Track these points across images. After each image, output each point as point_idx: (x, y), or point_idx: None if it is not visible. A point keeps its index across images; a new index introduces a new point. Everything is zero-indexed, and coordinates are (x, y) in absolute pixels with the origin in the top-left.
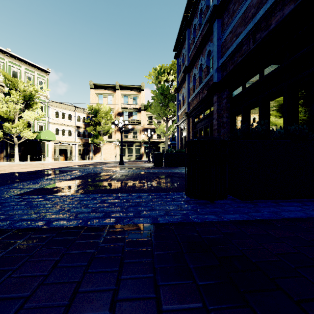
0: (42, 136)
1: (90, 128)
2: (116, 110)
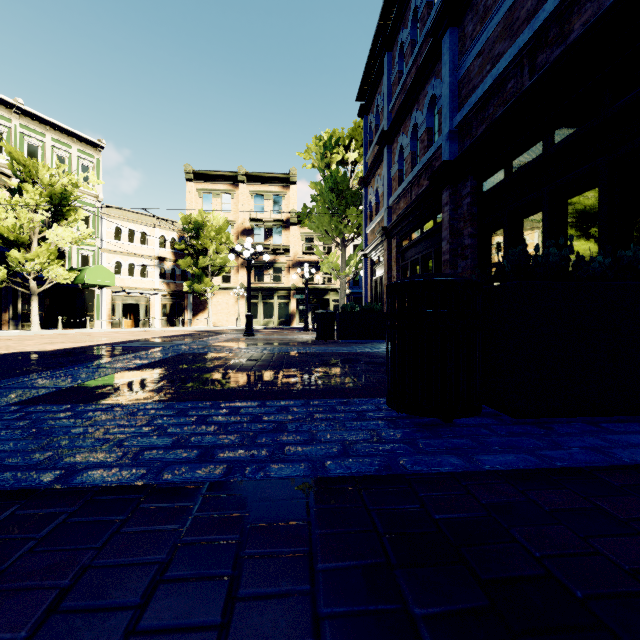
0: (87, 277)
1: (186, 262)
2: (239, 224)
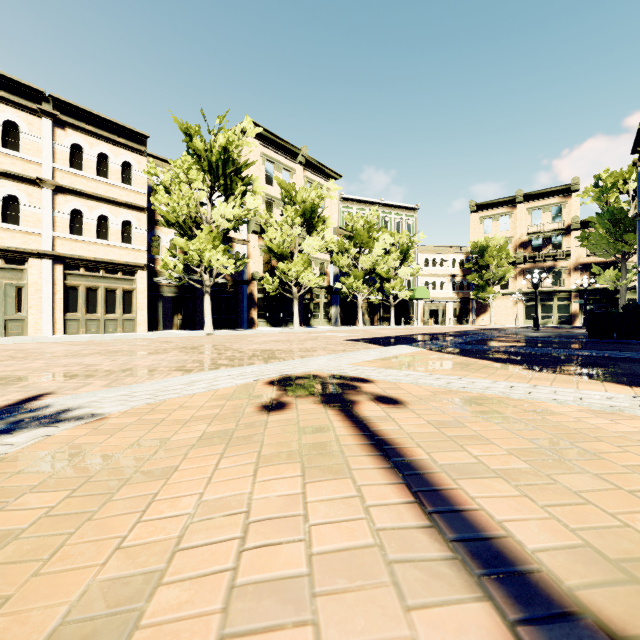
0: (416, 294)
1: (472, 276)
2: (516, 238)
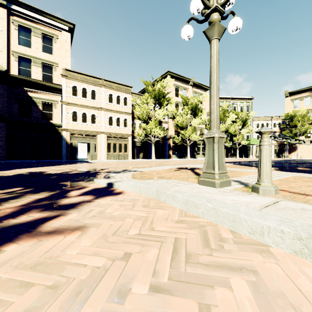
0: (251, 142)
1: (285, 132)
2: None
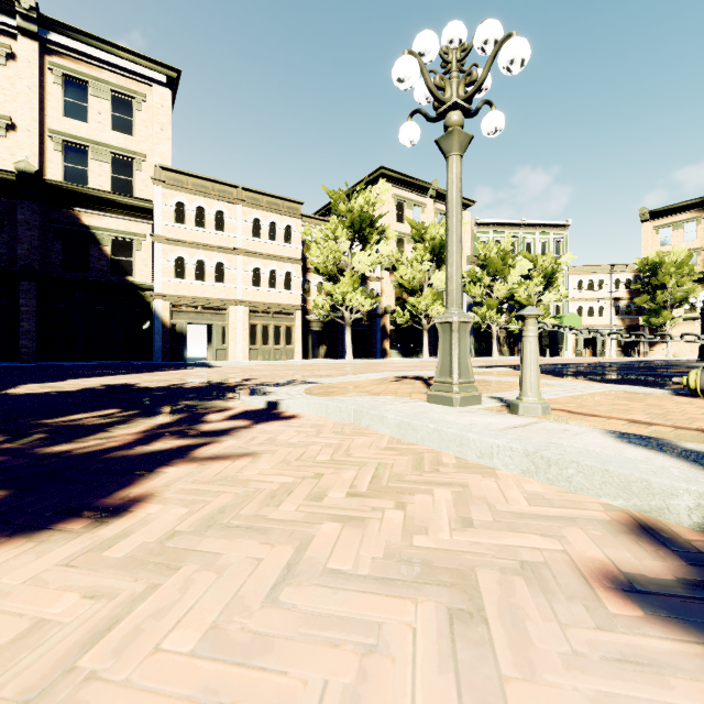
0: (564, 322)
1: (641, 299)
2: None
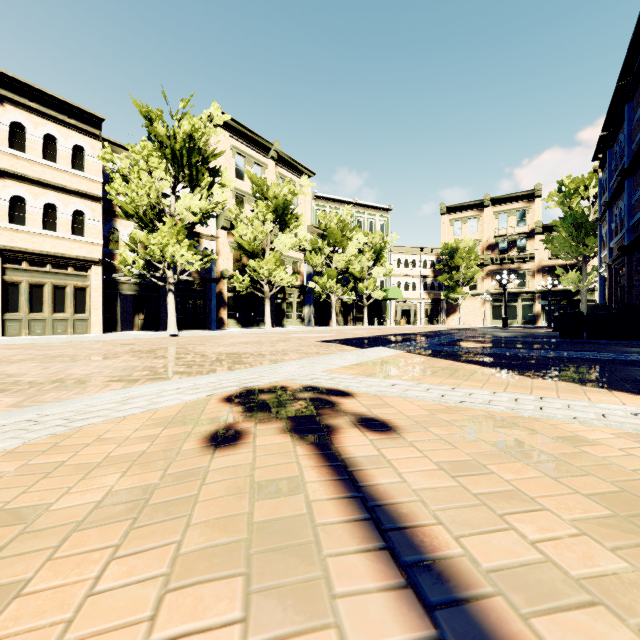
0: (389, 294)
1: (443, 277)
2: (484, 241)
